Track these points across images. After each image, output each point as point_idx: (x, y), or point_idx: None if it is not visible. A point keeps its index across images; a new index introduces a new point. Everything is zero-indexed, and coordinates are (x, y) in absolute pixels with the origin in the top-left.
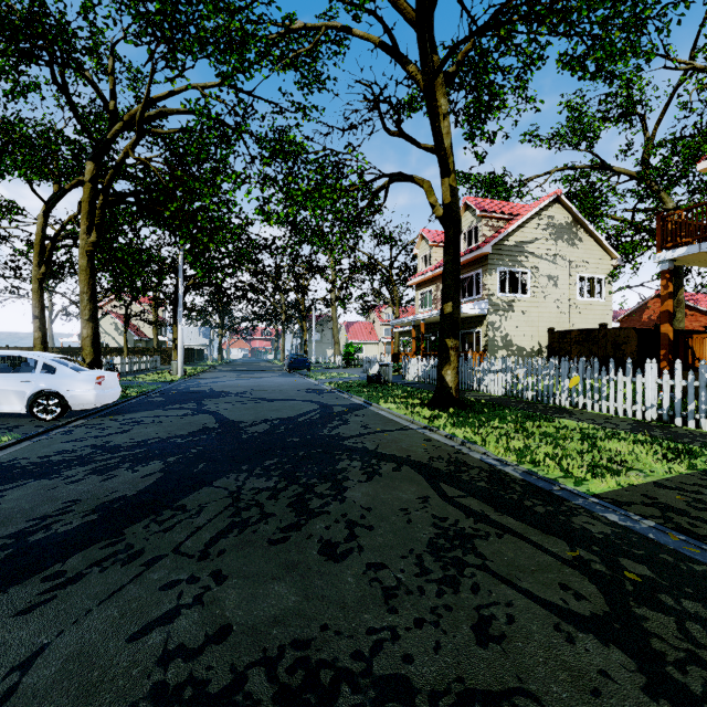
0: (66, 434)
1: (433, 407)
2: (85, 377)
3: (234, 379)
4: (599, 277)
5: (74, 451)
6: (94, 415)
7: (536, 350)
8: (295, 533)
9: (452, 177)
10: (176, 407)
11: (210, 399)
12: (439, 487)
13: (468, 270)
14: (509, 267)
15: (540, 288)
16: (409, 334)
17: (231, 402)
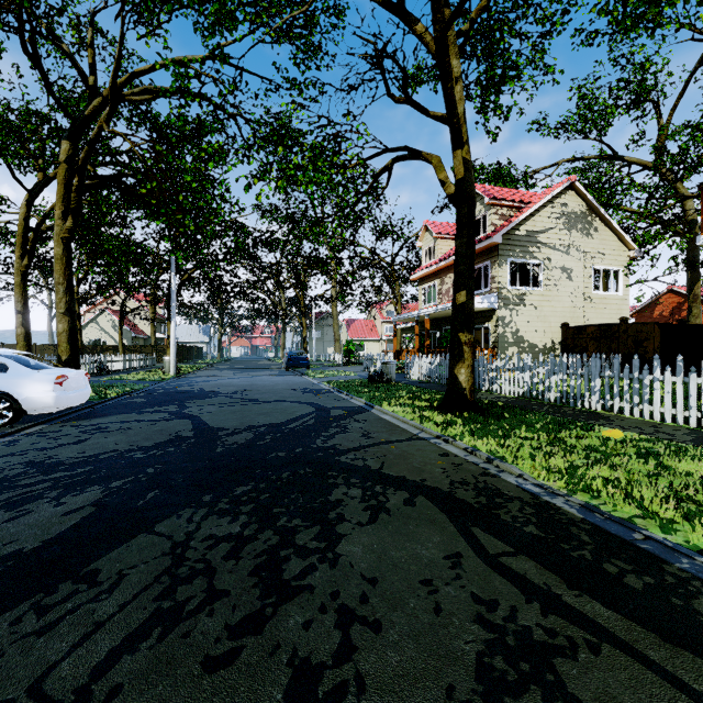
0: (8, 445)
1: (444, 410)
2: (43, 376)
3: (229, 377)
4: (615, 270)
5: (1, 470)
6: (57, 420)
7: (548, 347)
8: (252, 638)
9: (465, 148)
10: (154, 409)
11: (195, 400)
12: (472, 536)
13: (476, 261)
14: (520, 259)
15: (553, 281)
16: (412, 330)
17: (217, 404)
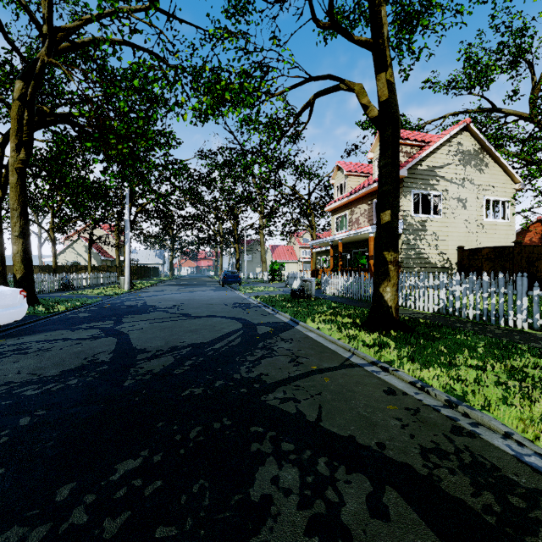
0: None
1: (369, 328)
2: None
3: (172, 292)
4: (503, 200)
5: None
6: None
7: (446, 267)
8: None
9: (389, 71)
10: (89, 325)
11: (133, 315)
12: None
13: None
14: (422, 190)
15: (450, 210)
16: (325, 253)
17: (151, 319)
